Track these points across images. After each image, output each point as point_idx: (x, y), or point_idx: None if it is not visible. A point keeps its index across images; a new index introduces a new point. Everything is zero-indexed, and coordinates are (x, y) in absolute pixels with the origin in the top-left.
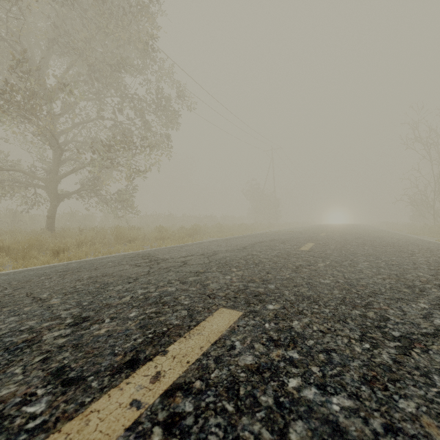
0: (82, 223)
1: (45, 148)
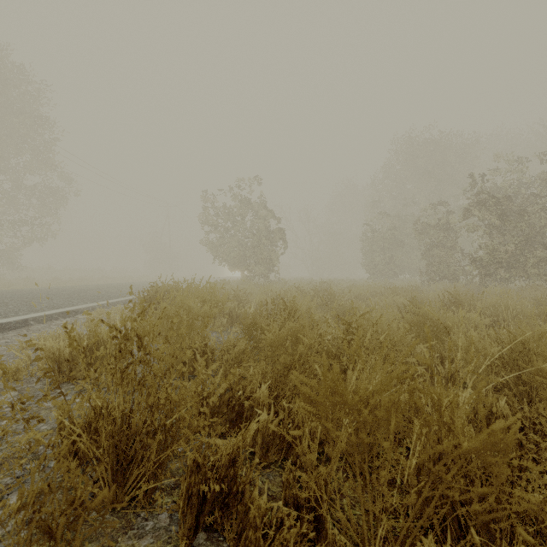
0: None
1: None
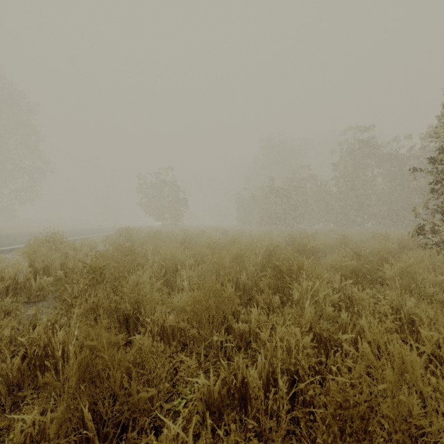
0: None
1: None
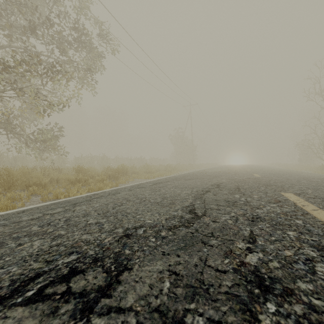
0: (12, 164)
1: None
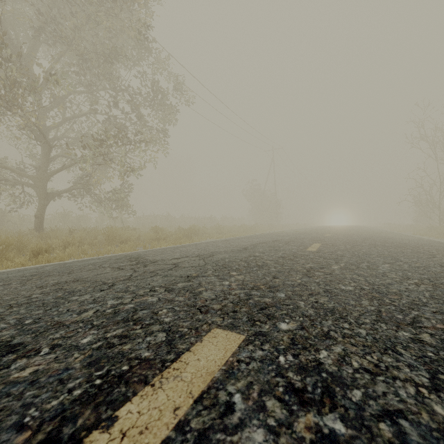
0: (75, 224)
1: (35, 145)
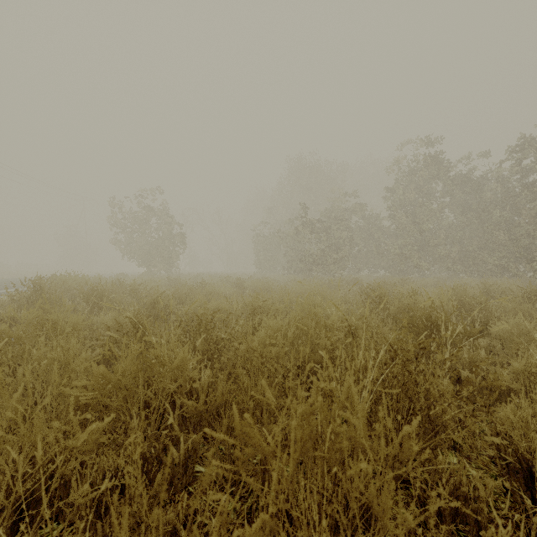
0: None
1: None
